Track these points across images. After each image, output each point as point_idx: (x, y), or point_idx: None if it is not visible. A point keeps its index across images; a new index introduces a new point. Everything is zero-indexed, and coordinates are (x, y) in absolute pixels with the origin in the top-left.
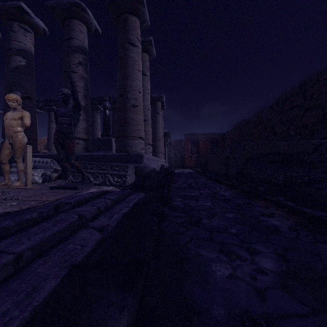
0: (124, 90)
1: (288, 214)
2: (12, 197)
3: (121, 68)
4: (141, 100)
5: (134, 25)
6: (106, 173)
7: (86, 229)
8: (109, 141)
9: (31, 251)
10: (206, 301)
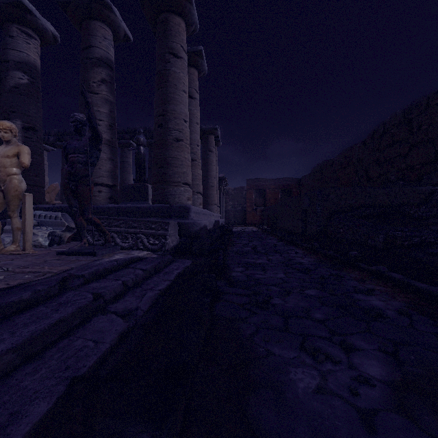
0: (164, 117)
1: (394, 291)
2: (0, 267)
3: (160, 87)
4: (187, 132)
5: (177, 28)
6: (138, 233)
7: (104, 315)
8: (144, 189)
9: (15, 354)
10: (283, 433)
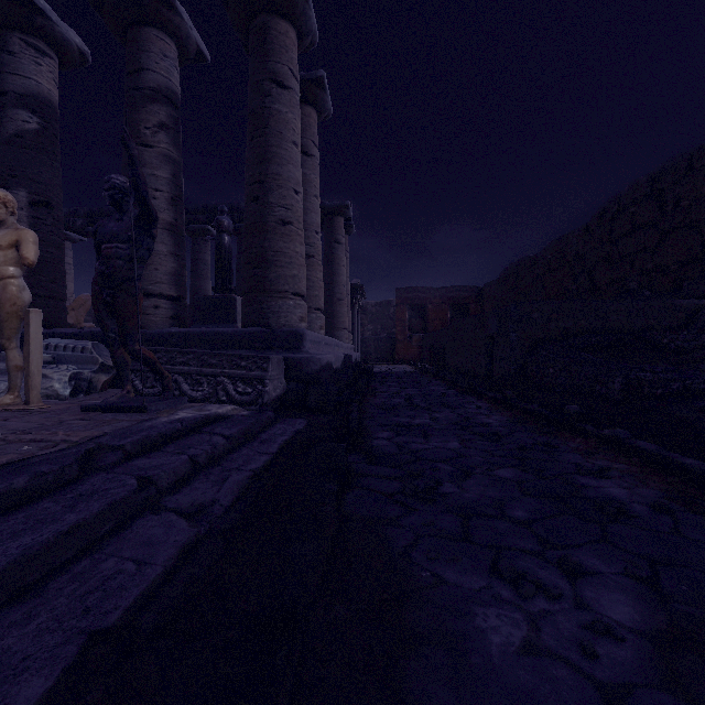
0: (261, 186)
1: (643, 471)
2: None
3: (255, 137)
4: (299, 209)
5: (283, 40)
6: (218, 375)
7: (157, 515)
8: (230, 304)
9: None
10: None
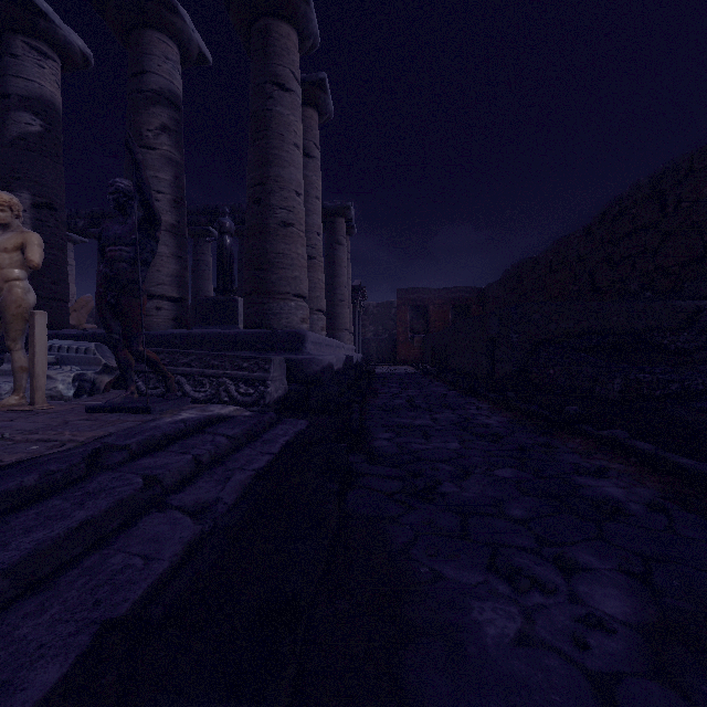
0: (263, 188)
1: (640, 471)
2: None
3: (257, 139)
4: (301, 211)
5: (285, 43)
6: (220, 376)
7: (162, 513)
8: (231, 305)
9: (7, 580)
10: None
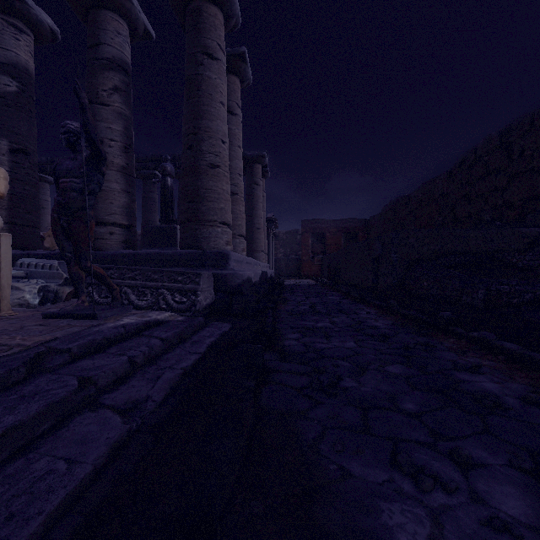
0: (195, 137)
1: (509, 368)
2: None
3: (190, 97)
4: (225, 156)
5: (213, 21)
6: (159, 288)
7: (94, 412)
8: (172, 231)
9: None
10: None
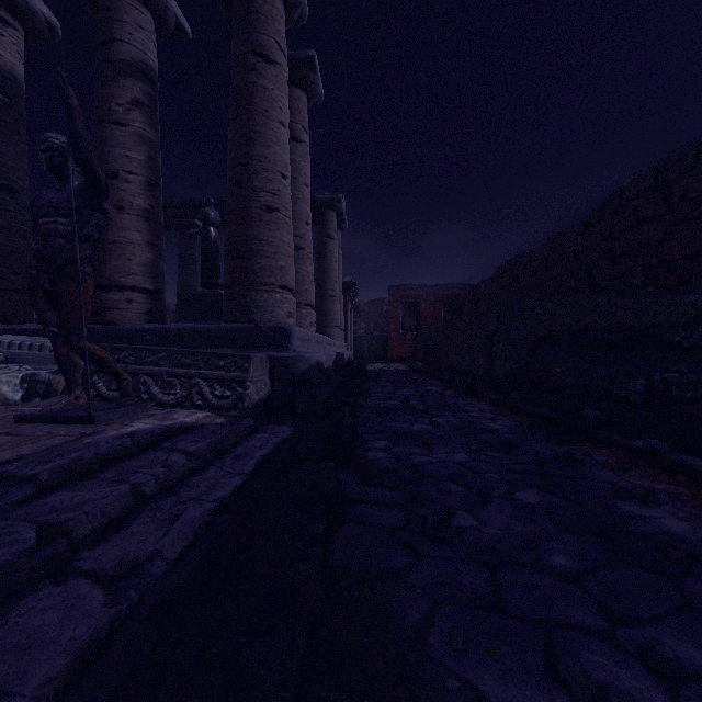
0: (245, 169)
1: (696, 495)
2: None
3: (238, 115)
4: (287, 195)
5: (269, 10)
6: (192, 376)
7: (59, 586)
8: (216, 300)
9: None
10: None
